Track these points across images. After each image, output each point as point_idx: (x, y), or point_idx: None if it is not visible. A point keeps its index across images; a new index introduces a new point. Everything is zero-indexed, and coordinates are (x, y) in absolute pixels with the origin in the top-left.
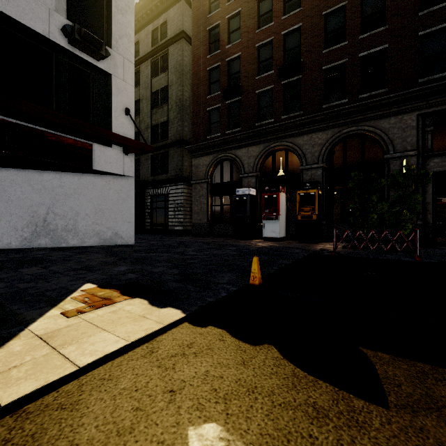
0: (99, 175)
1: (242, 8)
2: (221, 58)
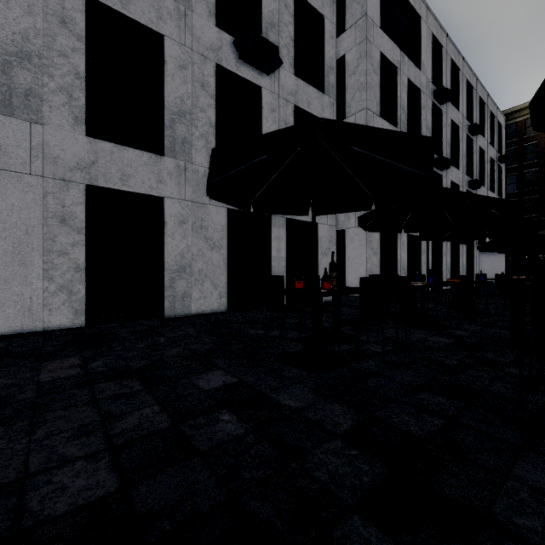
0: (491, 252)
1: (538, 141)
2: (518, 170)
